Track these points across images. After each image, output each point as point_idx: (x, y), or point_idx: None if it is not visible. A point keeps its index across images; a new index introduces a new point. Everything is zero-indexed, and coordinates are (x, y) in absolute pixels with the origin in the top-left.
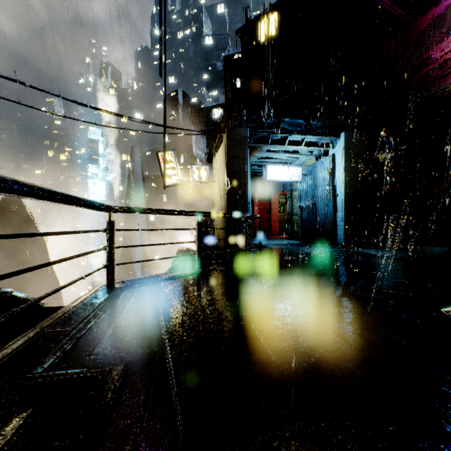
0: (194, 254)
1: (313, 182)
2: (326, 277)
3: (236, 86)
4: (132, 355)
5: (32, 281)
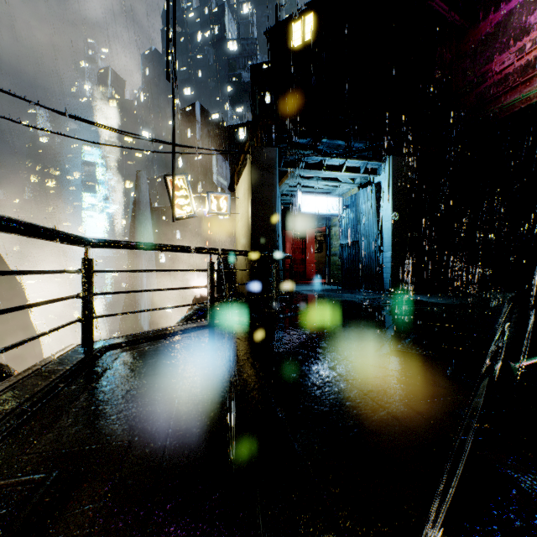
0: (206, 303)
1: (356, 215)
2: (370, 330)
3: (265, 101)
4: (91, 451)
5: (2, 339)
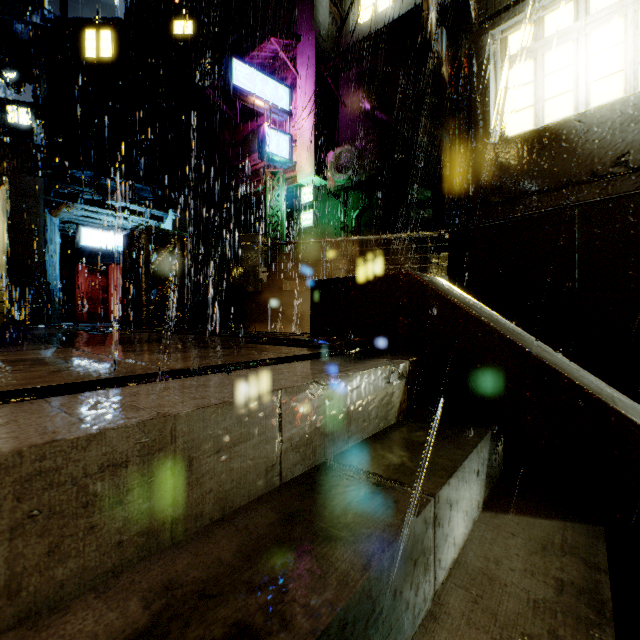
0: None
1: None
2: None
3: None
4: None
5: None
